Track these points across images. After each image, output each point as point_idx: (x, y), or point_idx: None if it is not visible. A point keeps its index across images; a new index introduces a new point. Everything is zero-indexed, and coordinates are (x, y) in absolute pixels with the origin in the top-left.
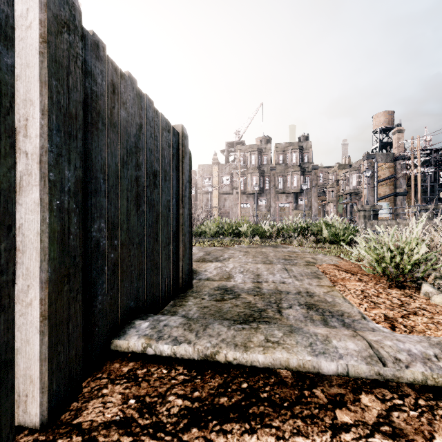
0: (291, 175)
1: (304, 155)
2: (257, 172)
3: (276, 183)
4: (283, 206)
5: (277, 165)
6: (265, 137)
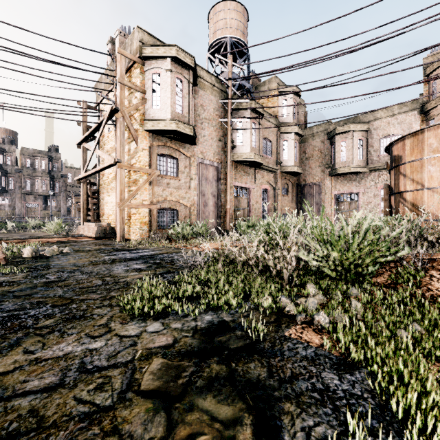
0: (40, 180)
1: (54, 164)
2: None
3: (23, 184)
4: (31, 207)
5: (25, 168)
6: (9, 137)
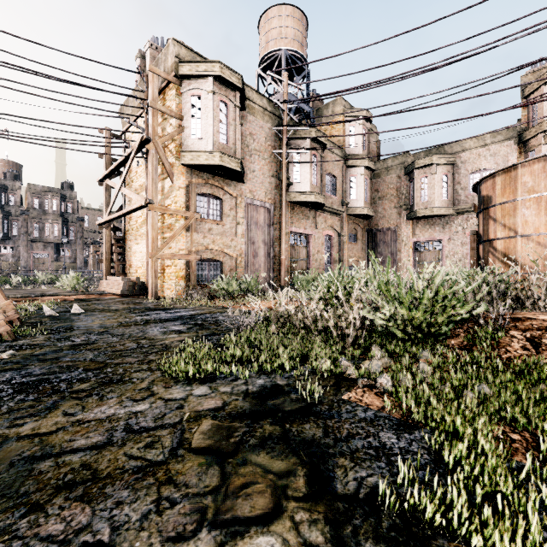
0: (51, 224)
1: (68, 204)
2: None
3: (30, 229)
4: (40, 257)
5: (32, 209)
6: (12, 172)
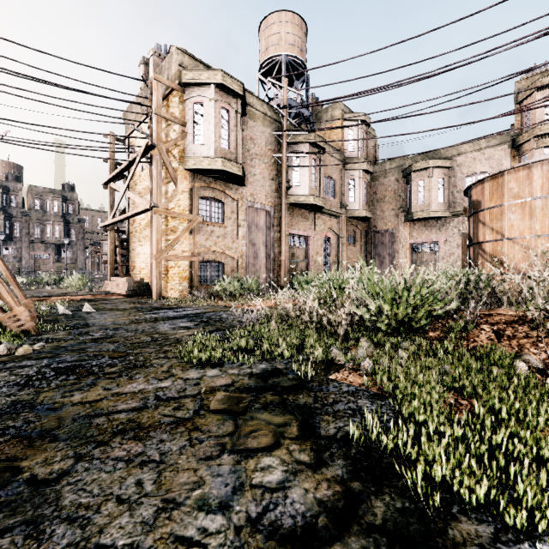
0: (52, 225)
1: (69, 206)
2: (1, 214)
3: (31, 231)
4: (41, 258)
5: (33, 210)
6: (14, 173)
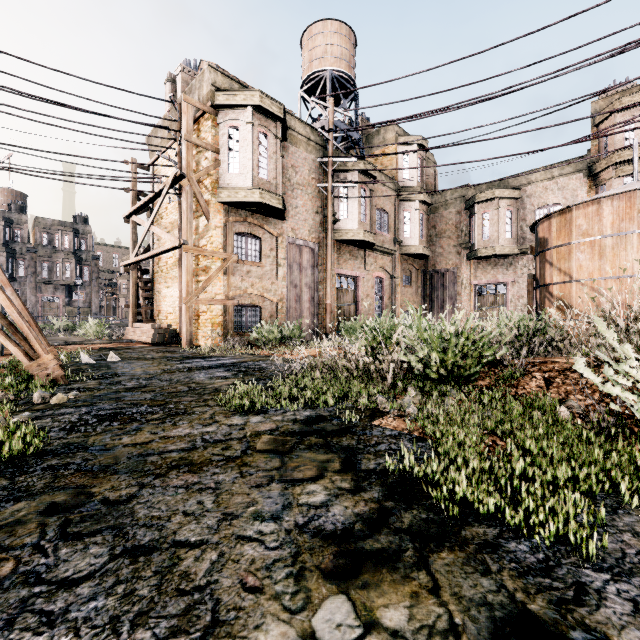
0: (63, 263)
1: (81, 241)
2: (3, 251)
3: (38, 269)
4: (50, 301)
5: (40, 246)
6: (18, 203)
